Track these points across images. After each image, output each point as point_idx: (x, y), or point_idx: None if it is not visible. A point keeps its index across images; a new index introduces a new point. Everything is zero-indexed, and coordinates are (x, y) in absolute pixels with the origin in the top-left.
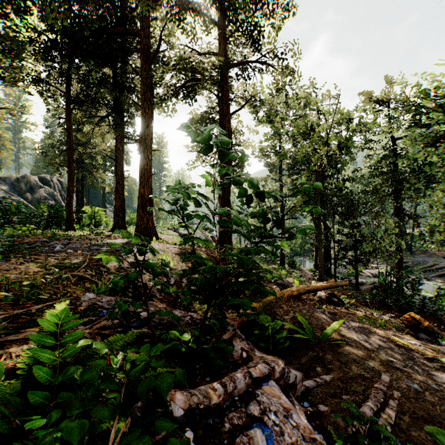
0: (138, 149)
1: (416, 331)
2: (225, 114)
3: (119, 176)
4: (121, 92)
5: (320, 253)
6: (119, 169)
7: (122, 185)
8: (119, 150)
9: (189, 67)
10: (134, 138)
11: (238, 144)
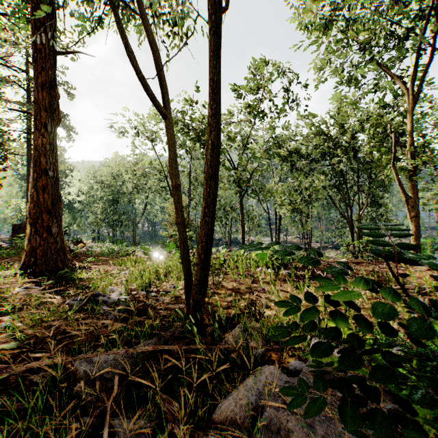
0: None
1: None
2: None
3: None
4: None
5: None
6: None
7: None
8: None
9: None
10: None
11: None
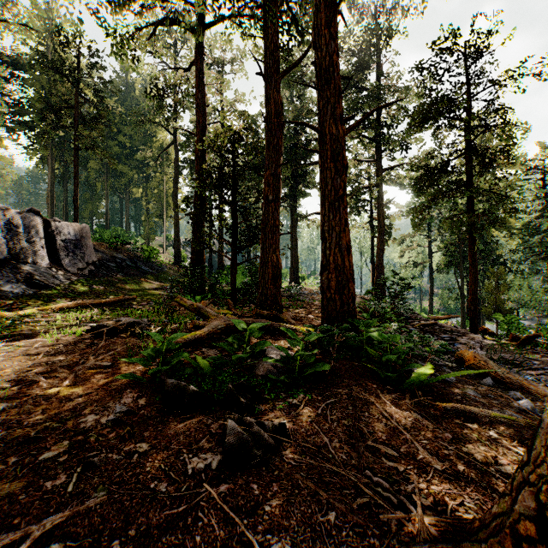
0: (309, 226)
1: (485, 334)
2: (380, 205)
3: (295, 246)
4: (296, 184)
5: (462, 305)
6: (295, 240)
7: (296, 252)
8: (295, 227)
9: (359, 186)
10: (307, 218)
11: (387, 217)
